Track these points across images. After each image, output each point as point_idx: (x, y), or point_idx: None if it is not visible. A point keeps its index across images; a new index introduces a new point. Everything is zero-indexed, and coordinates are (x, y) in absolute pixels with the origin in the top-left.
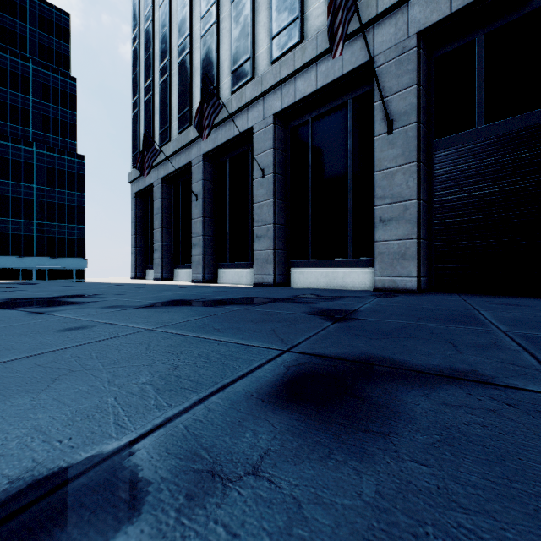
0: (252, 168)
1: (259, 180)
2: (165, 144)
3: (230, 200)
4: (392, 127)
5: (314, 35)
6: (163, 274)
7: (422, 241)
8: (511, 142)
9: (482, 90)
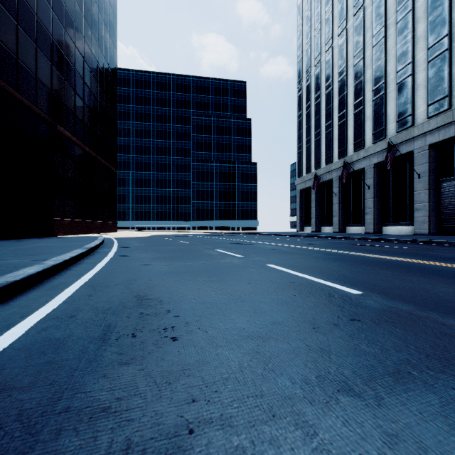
0: (363, 182)
1: (367, 190)
2: (317, 169)
3: (352, 196)
4: (420, 176)
5: (390, 138)
6: (316, 229)
7: (431, 217)
8: None
9: None
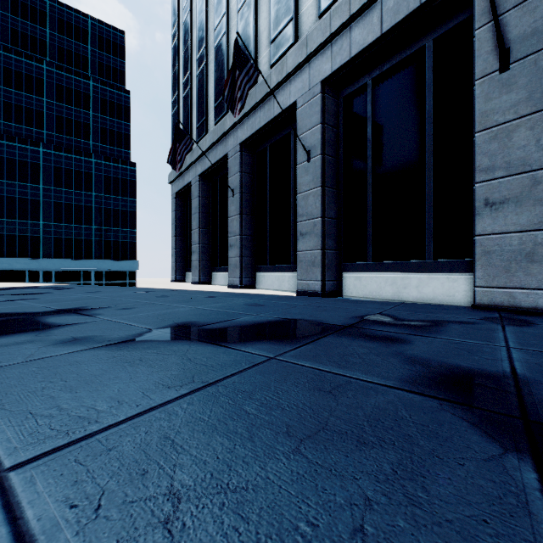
0: (295, 154)
1: (304, 165)
2: (202, 138)
3: (270, 194)
4: (508, 59)
5: None
6: (201, 277)
7: None
8: None
9: None
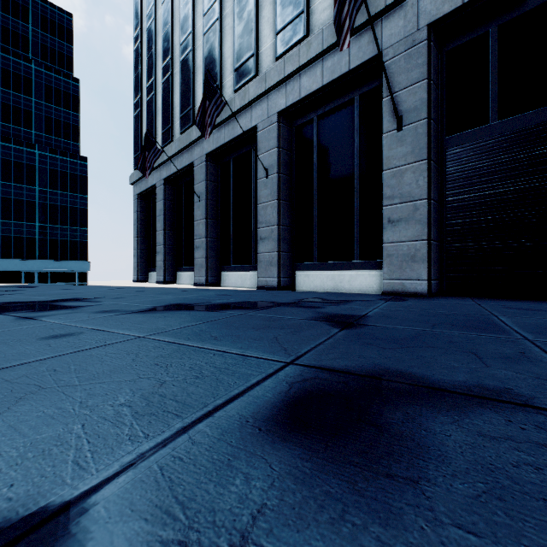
0: (256, 168)
1: (263, 180)
2: (167, 144)
3: (233, 201)
4: (401, 123)
5: (320, 30)
6: (165, 277)
7: (432, 242)
8: (527, 138)
9: (496, 83)
